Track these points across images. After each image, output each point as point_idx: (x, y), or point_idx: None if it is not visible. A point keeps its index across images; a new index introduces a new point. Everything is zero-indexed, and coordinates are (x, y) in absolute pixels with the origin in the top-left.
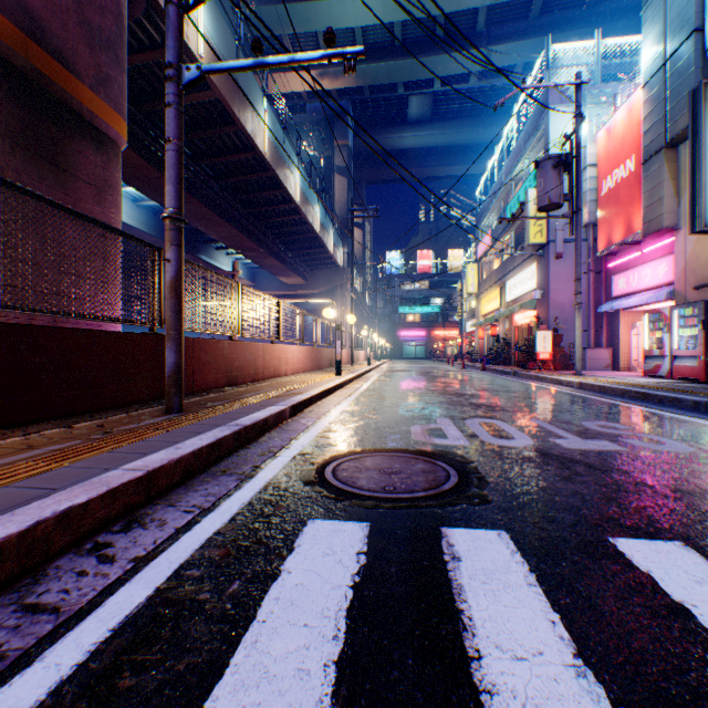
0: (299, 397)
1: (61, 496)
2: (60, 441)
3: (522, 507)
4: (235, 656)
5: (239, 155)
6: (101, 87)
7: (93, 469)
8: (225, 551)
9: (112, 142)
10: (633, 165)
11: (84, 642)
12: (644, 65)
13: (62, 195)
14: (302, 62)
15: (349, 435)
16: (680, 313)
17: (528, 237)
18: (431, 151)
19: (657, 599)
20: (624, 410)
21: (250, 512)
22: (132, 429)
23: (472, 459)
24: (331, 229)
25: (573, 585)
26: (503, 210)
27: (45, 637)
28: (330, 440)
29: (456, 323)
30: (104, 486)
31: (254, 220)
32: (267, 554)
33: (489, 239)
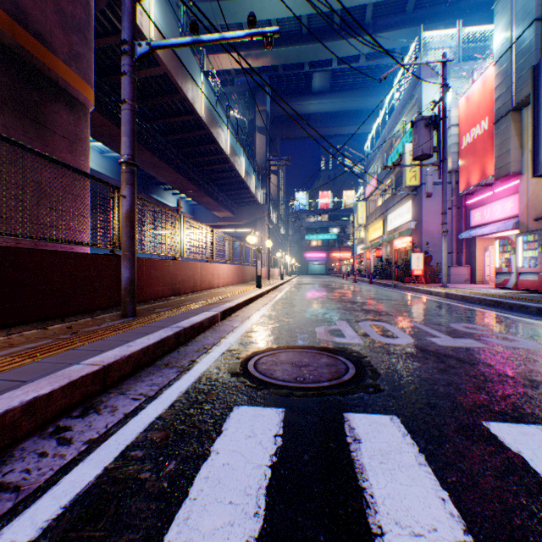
0: (228, 304)
1: (29, 387)
2: (35, 340)
3: (409, 395)
4: (168, 533)
5: (182, 117)
6: (72, 62)
7: (59, 364)
8: (164, 434)
9: (81, 104)
10: (486, 125)
11: (38, 519)
12: (495, 47)
13: (42, 145)
14: (230, 39)
15: (267, 334)
16: (524, 239)
17: (405, 180)
18: (330, 115)
19: (530, 477)
20: (482, 315)
21: (186, 400)
22: (94, 330)
23: (366, 354)
24: (253, 175)
25: (457, 465)
26: (386, 160)
27: (5, 514)
28: (252, 339)
29: (349, 247)
30: (66, 378)
31: (194, 168)
32: (199, 437)
33: (375, 182)
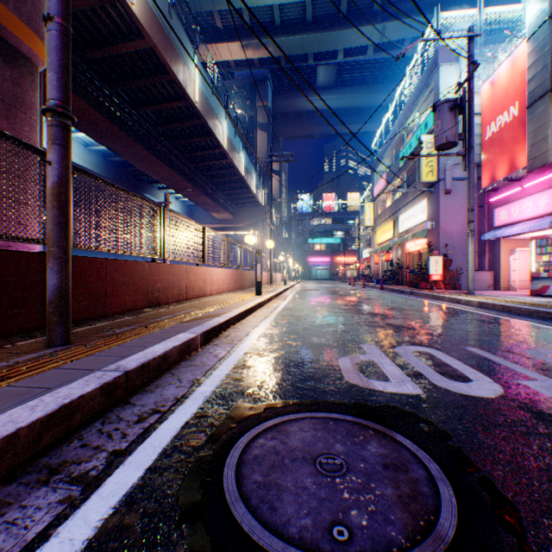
0: (215, 321)
1: None
2: None
3: None
4: None
5: (173, 103)
6: None
7: None
8: None
9: (24, 58)
10: (517, 110)
11: None
12: (529, 21)
13: None
14: None
15: (266, 374)
16: None
17: (421, 176)
18: (335, 112)
19: None
20: (551, 334)
21: None
22: None
23: (446, 429)
24: (254, 173)
25: None
26: (396, 157)
27: None
28: (241, 385)
29: (355, 251)
30: None
31: (189, 164)
32: None
33: (384, 181)
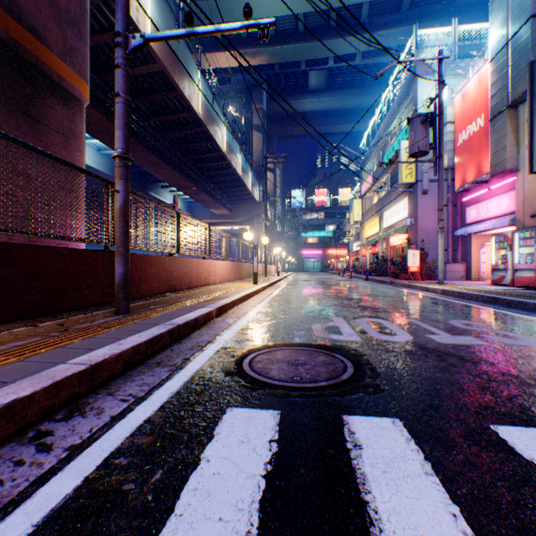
0: (223, 301)
1: (9, 389)
2: (23, 338)
3: (410, 395)
4: None
5: (179, 114)
6: (67, 56)
7: (44, 363)
8: (152, 439)
9: (76, 99)
10: (482, 122)
11: None
12: (491, 44)
13: (35, 140)
14: (225, 31)
15: (263, 332)
16: (520, 236)
17: (401, 178)
18: (326, 113)
19: None
20: (480, 311)
21: (177, 401)
22: (85, 328)
23: (364, 352)
24: (250, 172)
25: (467, 474)
26: (381, 158)
27: None
28: (247, 336)
29: (345, 244)
30: (49, 379)
31: (191, 165)
32: (189, 442)
33: (370, 180)
